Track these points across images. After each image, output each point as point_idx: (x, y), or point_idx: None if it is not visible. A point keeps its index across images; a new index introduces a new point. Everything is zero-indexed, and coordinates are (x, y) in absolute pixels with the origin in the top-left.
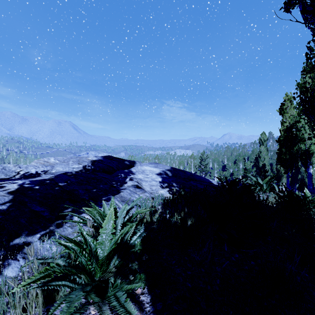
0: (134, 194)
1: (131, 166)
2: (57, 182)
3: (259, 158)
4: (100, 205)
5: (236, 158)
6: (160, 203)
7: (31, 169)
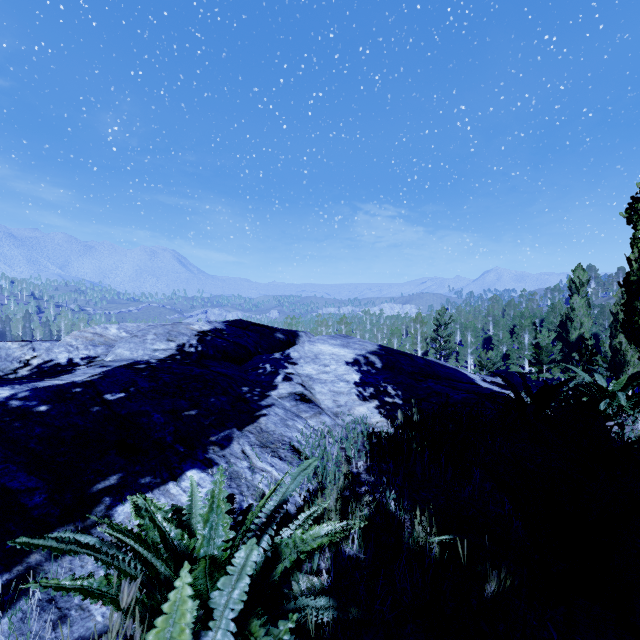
0: (294, 419)
1: (288, 343)
2: (103, 391)
3: (570, 322)
4: (200, 463)
5: (516, 322)
6: (360, 446)
7: (59, 354)
